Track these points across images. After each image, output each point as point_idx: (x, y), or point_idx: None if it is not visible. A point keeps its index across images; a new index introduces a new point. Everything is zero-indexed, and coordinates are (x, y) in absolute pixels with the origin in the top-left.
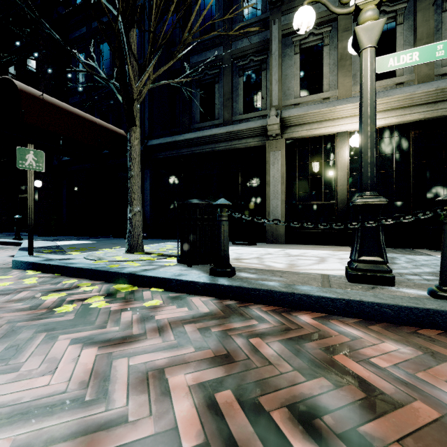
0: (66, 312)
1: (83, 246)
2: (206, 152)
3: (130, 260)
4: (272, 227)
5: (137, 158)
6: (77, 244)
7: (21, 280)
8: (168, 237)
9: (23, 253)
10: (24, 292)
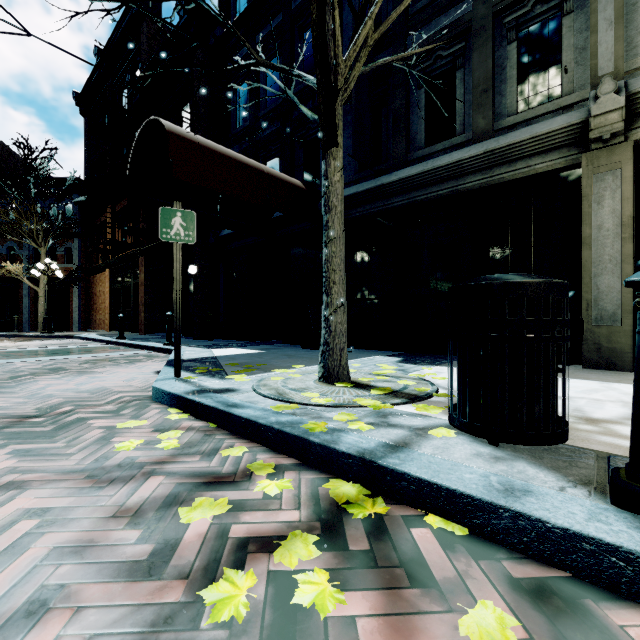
0: (232, 620)
1: (247, 359)
2: (438, 197)
3: (336, 404)
4: (596, 333)
5: (338, 207)
6: (238, 355)
7: (156, 434)
8: (368, 346)
9: (169, 371)
10: (152, 481)
